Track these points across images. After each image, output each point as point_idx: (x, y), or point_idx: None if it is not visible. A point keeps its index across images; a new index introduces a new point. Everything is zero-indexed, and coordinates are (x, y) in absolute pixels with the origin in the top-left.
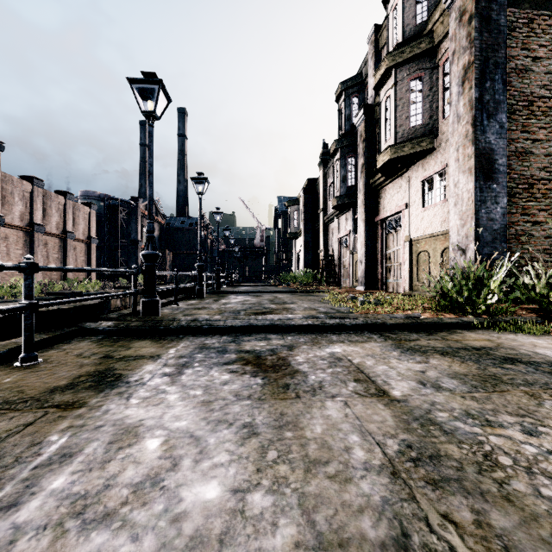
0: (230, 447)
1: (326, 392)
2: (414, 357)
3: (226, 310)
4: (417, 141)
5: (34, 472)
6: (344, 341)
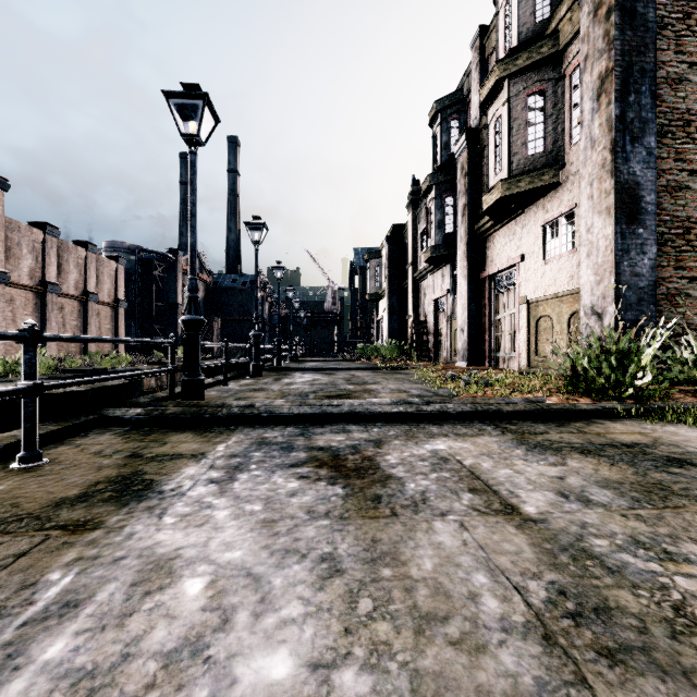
0: (304, 592)
1: (432, 508)
2: (545, 457)
3: (290, 392)
4: (537, 174)
5: (21, 631)
6: (448, 435)
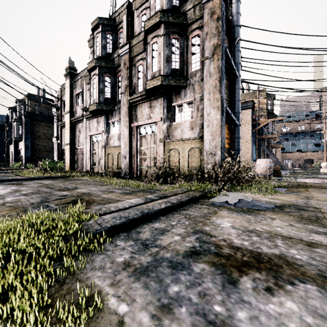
0: None
1: None
2: None
3: None
4: (20, 138)
5: None
6: None
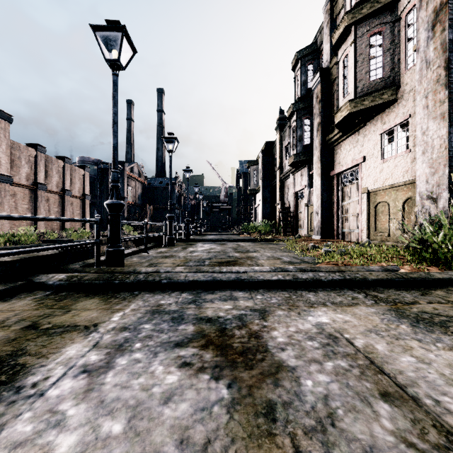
0: None
1: (347, 438)
2: (438, 336)
3: (192, 258)
4: (378, 94)
5: None
6: (326, 304)
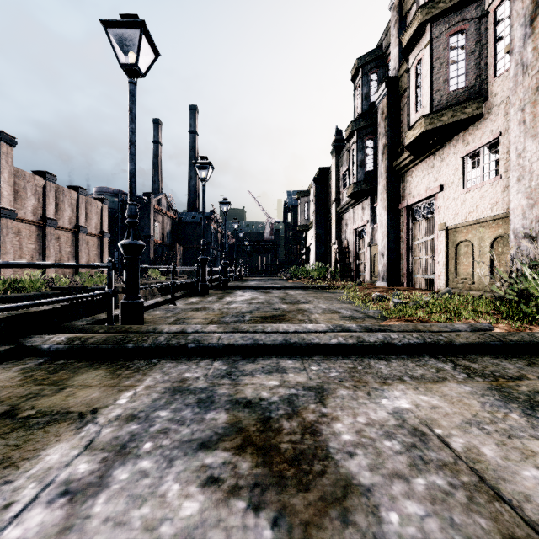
0: None
1: None
2: None
3: (228, 311)
4: (460, 108)
5: None
6: (404, 379)
